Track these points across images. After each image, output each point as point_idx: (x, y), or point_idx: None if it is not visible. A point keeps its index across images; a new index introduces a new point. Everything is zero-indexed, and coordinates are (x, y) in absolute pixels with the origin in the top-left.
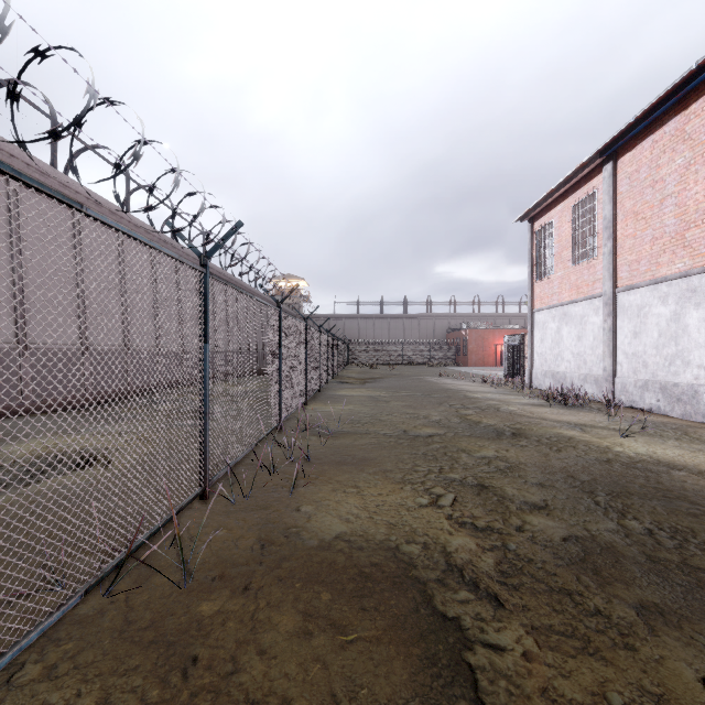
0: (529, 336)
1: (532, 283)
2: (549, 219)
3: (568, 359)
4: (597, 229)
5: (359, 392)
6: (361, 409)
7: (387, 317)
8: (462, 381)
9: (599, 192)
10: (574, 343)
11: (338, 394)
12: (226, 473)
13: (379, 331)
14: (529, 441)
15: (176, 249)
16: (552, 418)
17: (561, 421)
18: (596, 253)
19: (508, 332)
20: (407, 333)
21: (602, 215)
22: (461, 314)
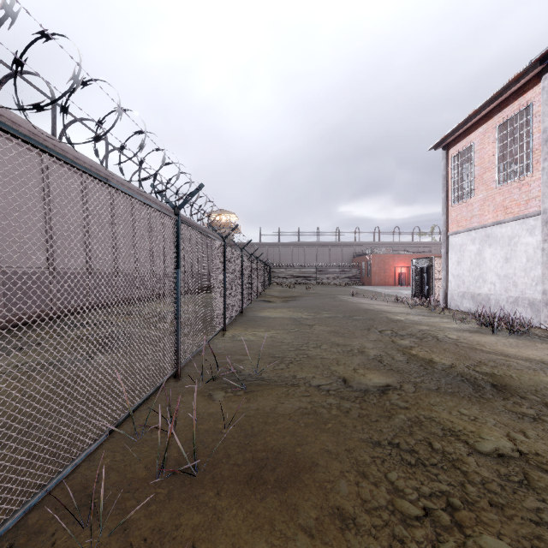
0: (443, 258)
1: (447, 208)
2: (467, 143)
3: (493, 281)
4: (532, 144)
5: (281, 313)
6: (284, 337)
7: (303, 245)
8: (374, 300)
9: (535, 104)
10: (500, 264)
11: (260, 316)
12: (12, 526)
13: (296, 256)
14: (533, 404)
15: (110, 178)
16: (513, 353)
17: (531, 359)
18: (531, 170)
19: (405, 256)
20: (319, 258)
21: (539, 128)
22: (364, 242)
